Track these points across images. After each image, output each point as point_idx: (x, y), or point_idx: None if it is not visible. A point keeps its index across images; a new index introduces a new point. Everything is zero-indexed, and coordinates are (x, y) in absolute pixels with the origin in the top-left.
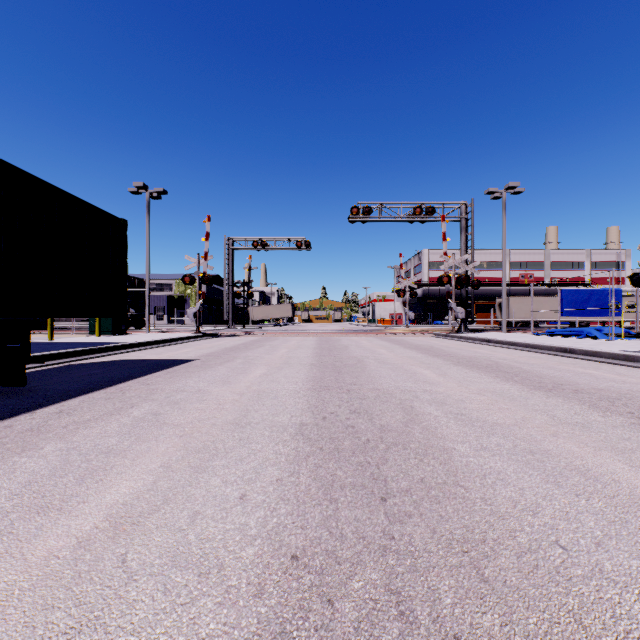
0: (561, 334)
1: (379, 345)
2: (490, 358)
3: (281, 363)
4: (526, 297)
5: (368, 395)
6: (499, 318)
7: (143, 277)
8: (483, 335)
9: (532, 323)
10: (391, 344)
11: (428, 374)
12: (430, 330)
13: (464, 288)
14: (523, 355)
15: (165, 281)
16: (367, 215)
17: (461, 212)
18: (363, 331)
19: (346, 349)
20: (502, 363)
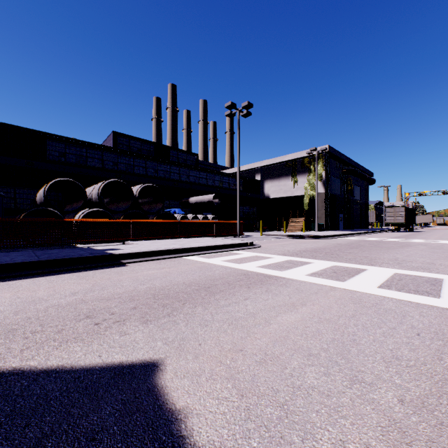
0: None
1: None
2: None
3: (446, 231)
4: None
5: None
6: None
7: None
8: None
9: None
10: None
11: None
12: None
13: None
14: None
15: None
16: None
17: None
18: None
19: None
20: None
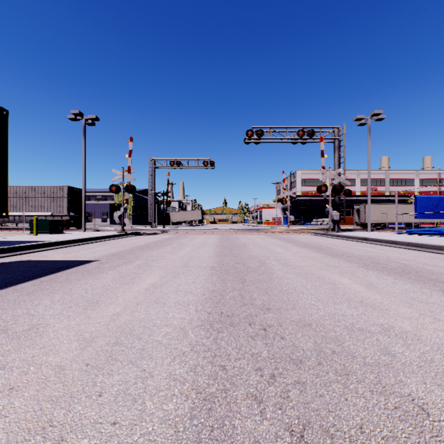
0: (424, 233)
1: (273, 243)
2: (390, 258)
3: (180, 266)
4: (378, 204)
5: (301, 346)
6: (357, 220)
7: (92, 190)
8: (356, 234)
9: (396, 224)
10: (282, 242)
11: (352, 285)
12: (308, 229)
13: (337, 196)
14: (417, 254)
15: (108, 193)
16: (259, 137)
17: (335, 135)
18: (256, 230)
19: (245, 247)
20: (413, 266)
